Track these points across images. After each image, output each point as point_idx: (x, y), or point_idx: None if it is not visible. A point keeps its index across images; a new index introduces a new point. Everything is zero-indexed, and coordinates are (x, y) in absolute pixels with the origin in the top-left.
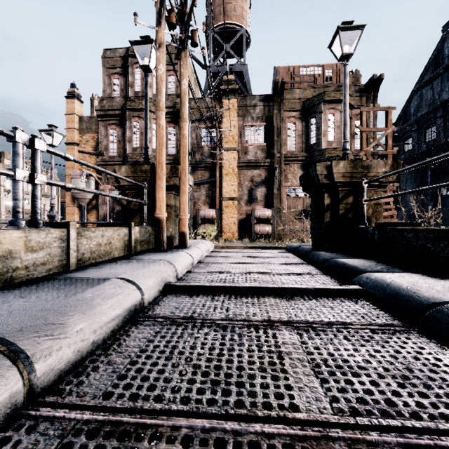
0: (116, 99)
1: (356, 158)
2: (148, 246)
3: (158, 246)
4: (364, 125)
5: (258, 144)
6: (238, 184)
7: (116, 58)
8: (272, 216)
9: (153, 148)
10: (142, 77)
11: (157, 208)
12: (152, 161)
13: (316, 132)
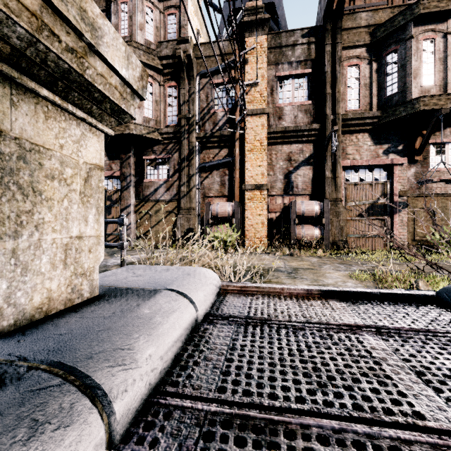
0: None
1: None
2: None
3: None
4: None
5: (299, 102)
6: (267, 166)
7: None
8: (325, 212)
9: (145, 116)
10: (129, 15)
11: None
12: (143, 134)
13: (399, 75)
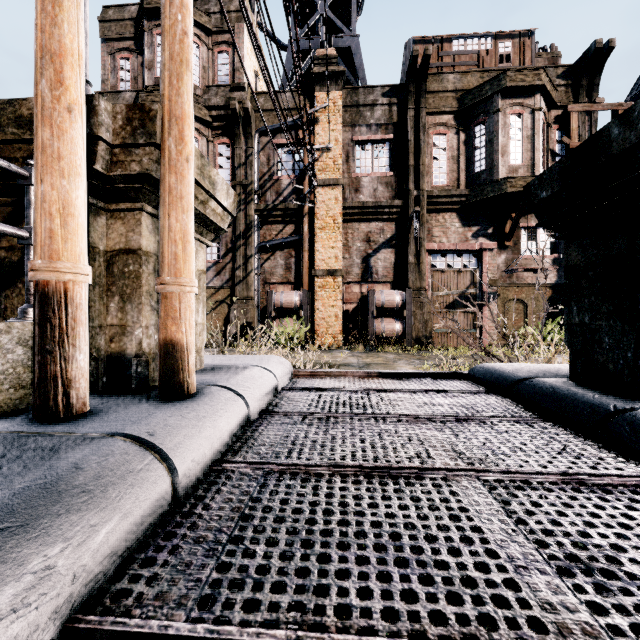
0: (125, 95)
1: None
2: (22, 398)
3: (42, 404)
4: (574, 137)
5: (379, 173)
6: (342, 247)
7: (125, 21)
8: (407, 303)
9: None
10: None
11: (36, 242)
12: None
13: (487, 150)
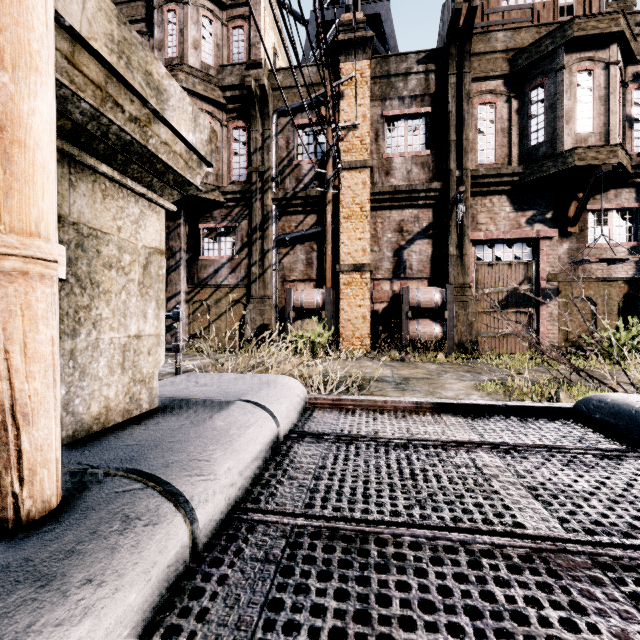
0: None
1: (638, 172)
2: None
3: None
4: None
5: (414, 152)
6: (371, 239)
7: (136, 2)
8: (448, 302)
9: None
10: (179, 29)
11: None
12: (199, 193)
13: (547, 117)
